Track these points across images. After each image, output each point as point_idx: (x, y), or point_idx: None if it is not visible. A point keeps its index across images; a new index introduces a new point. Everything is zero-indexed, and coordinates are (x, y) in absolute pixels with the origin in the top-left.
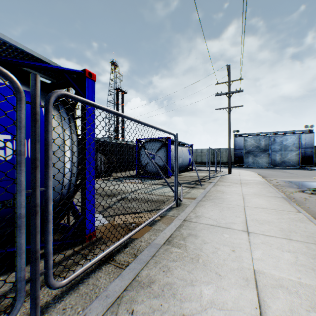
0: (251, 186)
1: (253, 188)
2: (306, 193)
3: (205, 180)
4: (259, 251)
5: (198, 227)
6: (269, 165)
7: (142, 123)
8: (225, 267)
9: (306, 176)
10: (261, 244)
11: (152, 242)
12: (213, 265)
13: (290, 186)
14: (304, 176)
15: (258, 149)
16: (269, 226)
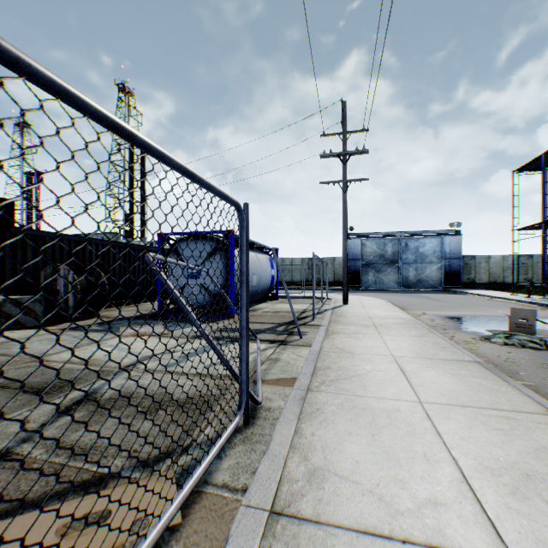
0: (398, 332)
1: (405, 339)
2: (495, 343)
3: (306, 322)
4: None
5: None
6: (399, 286)
7: (29, 67)
8: None
9: (464, 305)
10: None
11: None
12: None
13: (457, 327)
14: (460, 304)
15: (383, 259)
16: None
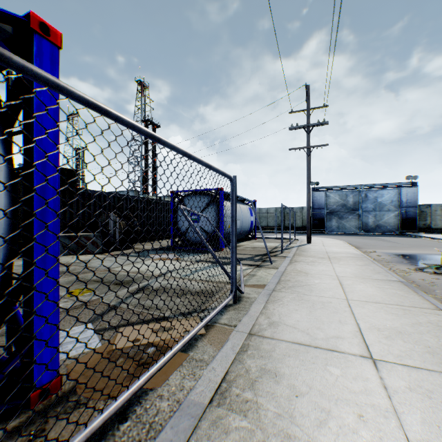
0: (346, 262)
1: (350, 266)
2: (427, 272)
3: (276, 254)
4: (414, 413)
5: (277, 350)
6: (359, 230)
7: (166, 143)
8: None
9: (413, 246)
10: (410, 393)
11: (185, 399)
12: None
13: (399, 261)
14: (410, 245)
15: (345, 208)
16: (405, 342)
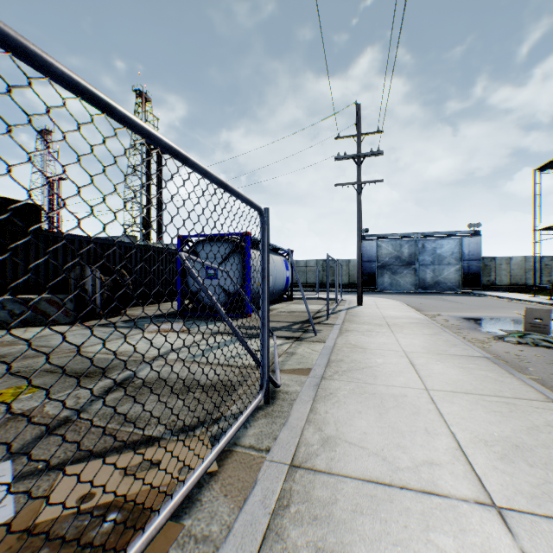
0: (411, 331)
1: (418, 337)
2: (509, 342)
3: (320, 321)
4: None
5: (340, 500)
6: (416, 288)
7: (130, 120)
8: None
9: (481, 307)
10: None
11: None
12: None
13: (472, 327)
14: (478, 306)
15: (399, 261)
16: (532, 466)
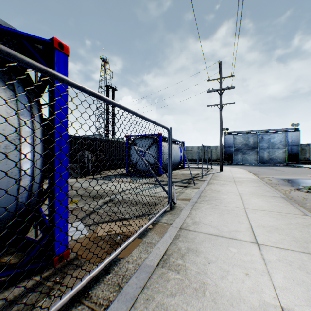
0: (246, 184)
1: (249, 187)
2: (302, 191)
3: (198, 179)
4: (279, 273)
5: (197, 238)
6: (257, 162)
7: (130, 111)
8: (242, 305)
9: (295, 173)
10: (278, 262)
11: (142, 263)
12: (226, 301)
13: (283, 184)
14: (293, 173)
15: (247, 147)
16: (280, 234)
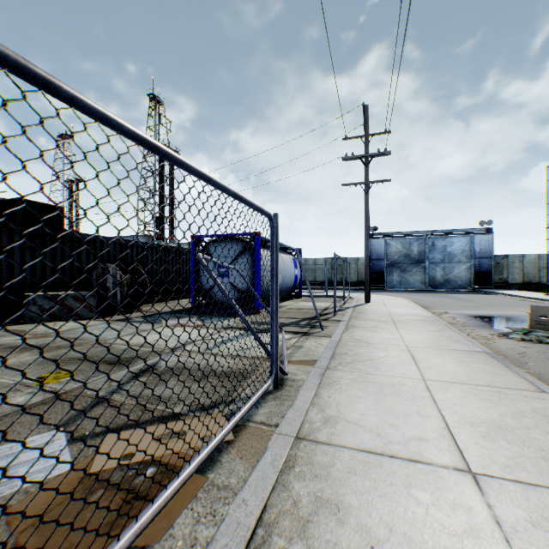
0: (415, 328)
1: (421, 333)
2: (513, 339)
3: (328, 318)
4: None
5: (337, 464)
6: (425, 286)
7: (170, 155)
8: None
9: (491, 305)
10: (534, 530)
11: None
12: None
13: (477, 325)
14: (487, 304)
15: (408, 259)
16: (510, 443)
